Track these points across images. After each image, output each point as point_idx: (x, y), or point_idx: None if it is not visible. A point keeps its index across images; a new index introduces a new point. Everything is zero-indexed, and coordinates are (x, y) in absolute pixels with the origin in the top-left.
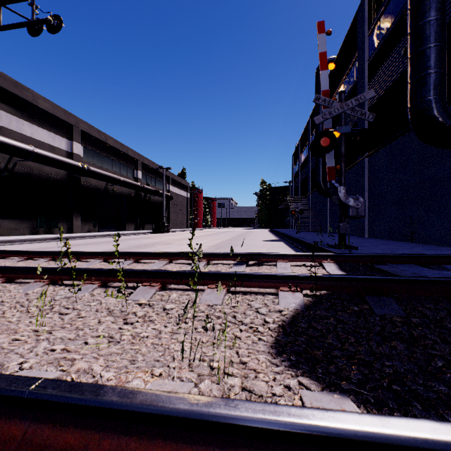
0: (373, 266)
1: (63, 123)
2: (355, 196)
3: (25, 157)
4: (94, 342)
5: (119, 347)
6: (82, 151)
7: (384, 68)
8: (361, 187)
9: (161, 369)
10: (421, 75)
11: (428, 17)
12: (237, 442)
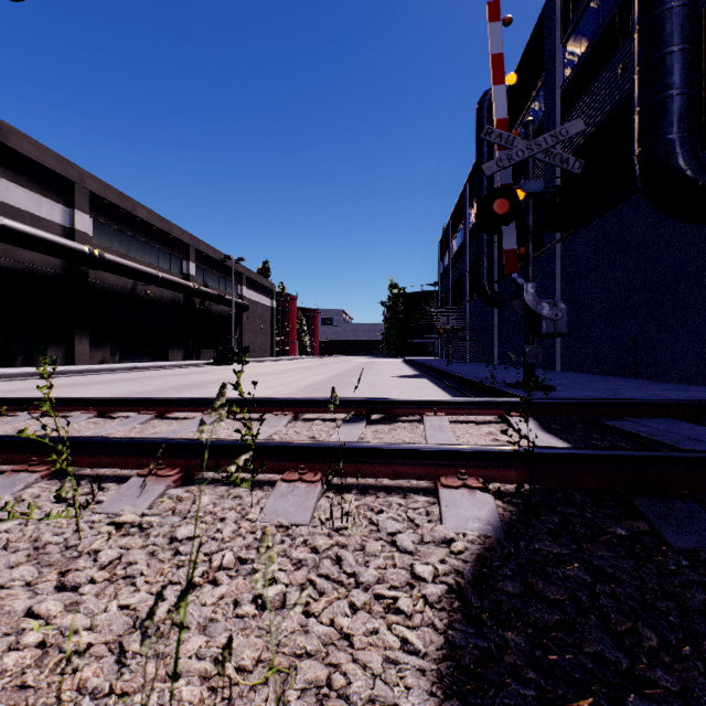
0: (602, 423)
1: (55, 178)
2: (552, 300)
3: None
4: None
5: None
6: (91, 227)
7: (588, 97)
8: (550, 289)
9: None
10: (658, 99)
11: (669, 2)
12: None
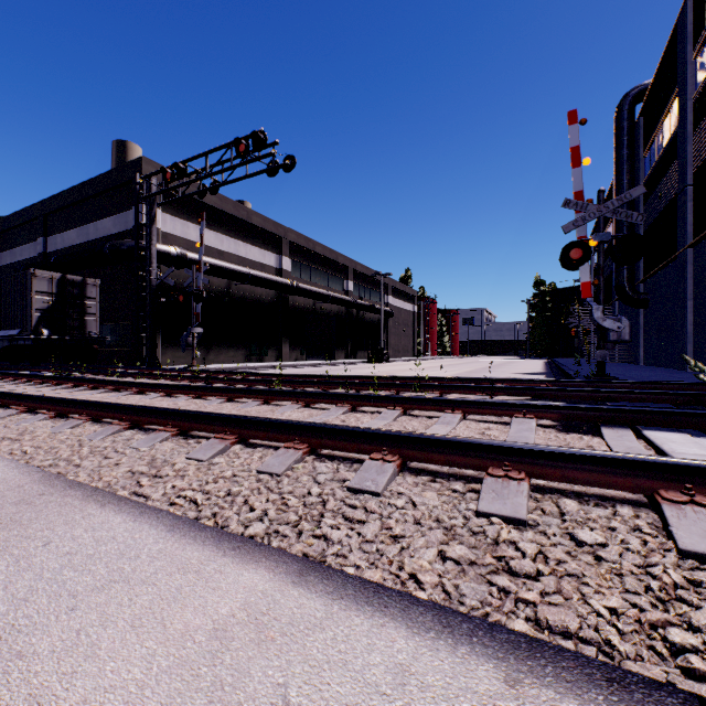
0: None
1: (272, 237)
2: (616, 317)
3: (243, 281)
4: None
5: None
6: (290, 266)
7: None
8: (681, 293)
9: None
10: None
11: None
12: (426, 404)
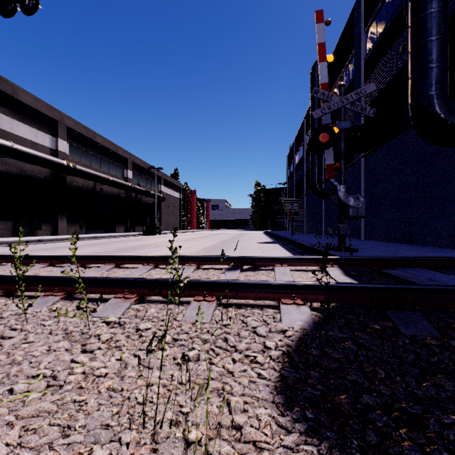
0: (381, 271)
1: (46, 119)
2: (355, 196)
3: (3, 153)
4: (24, 388)
5: (57, 397)
6: (68, 149)
7: (381, 65)
8: (357, 187)
9: (105, 450)
10: (423, 70)
11: (429, 9)
12: None
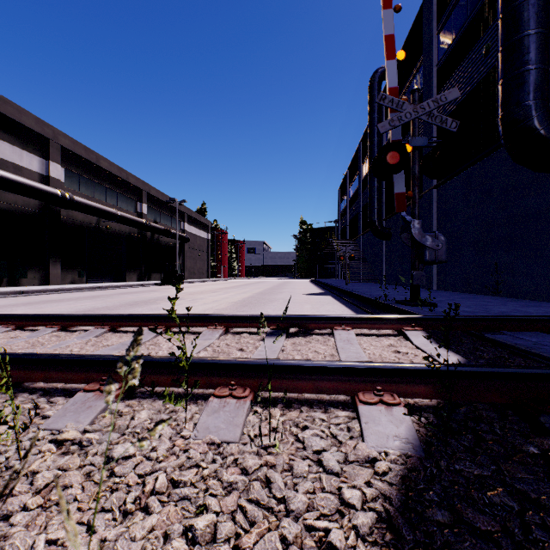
0: (484, 336)
1: (34, 135)
2: (434, 234)
3: None
4: None
5: None
6: (63, 175)
7: (458, 73)
8: (427, 225)
9: None
10: (518, 72)
11: None
12: None
